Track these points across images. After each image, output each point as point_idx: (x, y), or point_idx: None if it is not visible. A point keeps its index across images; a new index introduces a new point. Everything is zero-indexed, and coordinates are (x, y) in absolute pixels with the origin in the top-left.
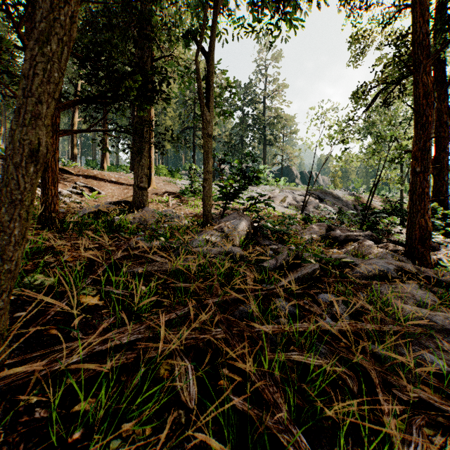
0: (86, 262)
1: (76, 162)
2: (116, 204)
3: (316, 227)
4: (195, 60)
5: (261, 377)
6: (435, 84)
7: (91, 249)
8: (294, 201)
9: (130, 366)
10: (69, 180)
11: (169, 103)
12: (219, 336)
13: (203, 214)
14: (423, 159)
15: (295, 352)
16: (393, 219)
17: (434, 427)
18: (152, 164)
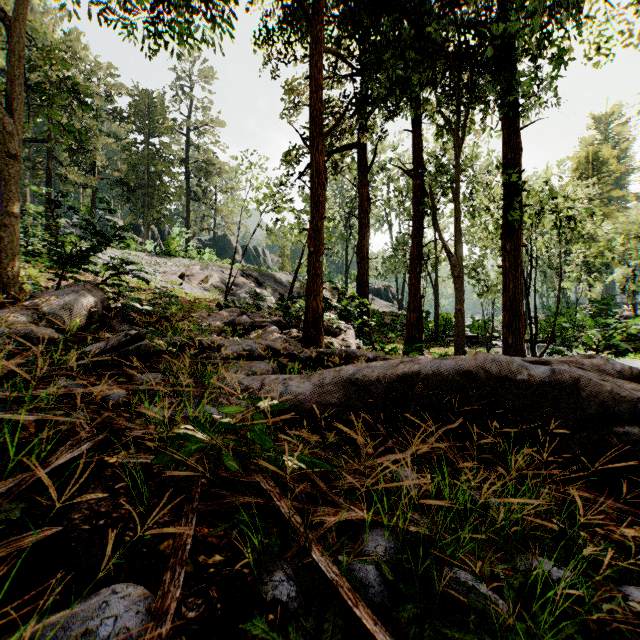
0: None
1: None
2: None
3: (226, 313)
4: None
5: None
6: (359, 167)
7: None
8: (221, 283)
9: None
10: None
11: None
12: None
13: (0, 282)
14: (316, 240)
15: (6, 412)
16: (304, 303)
17: (146, 450)
18: None
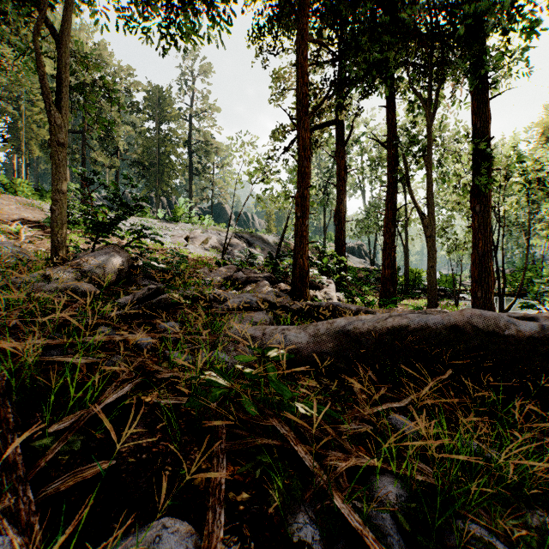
0: None
1: None
2: None
3: (224, 270)
4: (34, 40)
5: None
6: (337, 141)
7: None
8: (218, 243)
9: None
10: None
11: None
12: None
13: (51, 246)
14: (303, 206)
15: (64, 356)
16: (290, 261)
17: (173, 390)
18: None
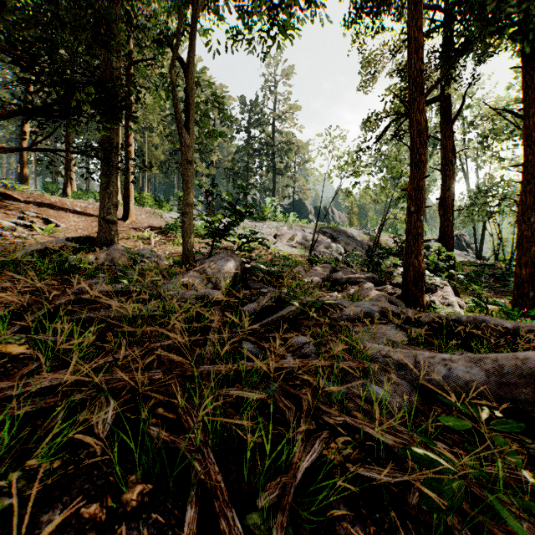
0: (19, 309)
1: (25, 185)
2: (75, 240)
3: (320, 269)
4: (171, 74)
5: (189, 410)
6: (442, 120)
7: (30, 293)
8: (304, 240)
9: (49, 410)
10: (15, 208)
11: (136, 122)
12: (156, 377)
13: (183, 254)
14: (417, 199)
15: (235, 388)
16: (395, 260)
17: (350, 443)
18: (130, 192)
